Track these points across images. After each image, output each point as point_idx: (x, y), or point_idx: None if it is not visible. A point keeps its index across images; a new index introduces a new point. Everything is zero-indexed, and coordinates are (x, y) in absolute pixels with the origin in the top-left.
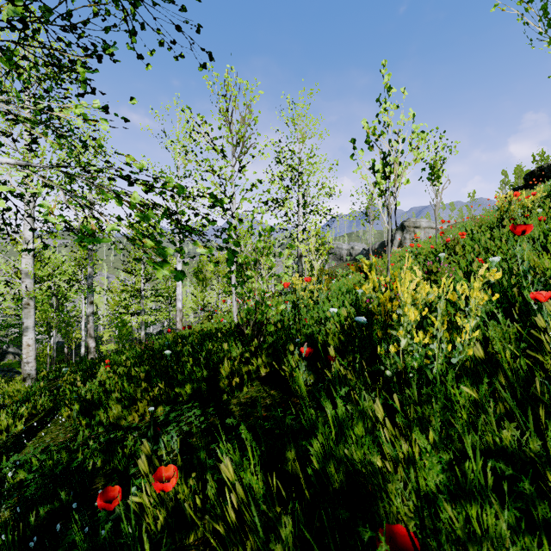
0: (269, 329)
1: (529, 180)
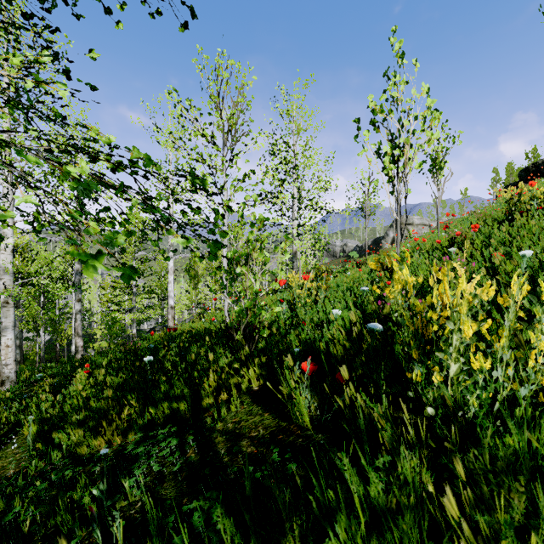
0: (263, 334)
1: (523, 176)
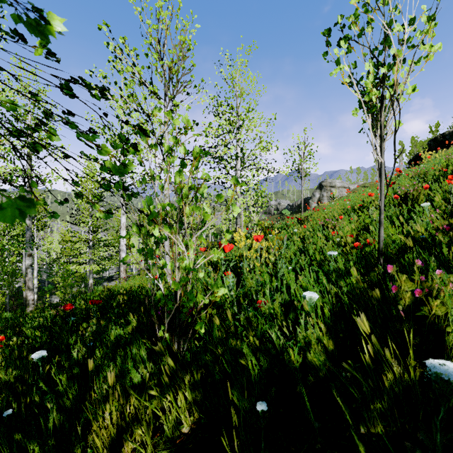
0: (199, 329)
1: (432, 145)
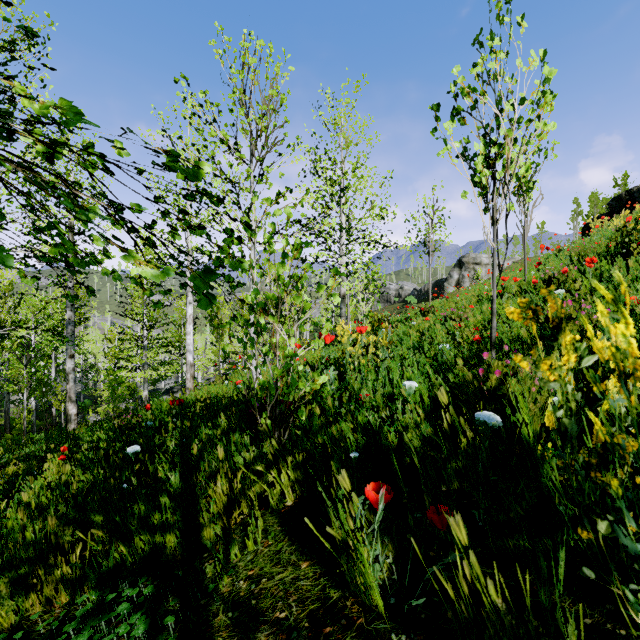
0: (300, 416)
1: (615, 206)
